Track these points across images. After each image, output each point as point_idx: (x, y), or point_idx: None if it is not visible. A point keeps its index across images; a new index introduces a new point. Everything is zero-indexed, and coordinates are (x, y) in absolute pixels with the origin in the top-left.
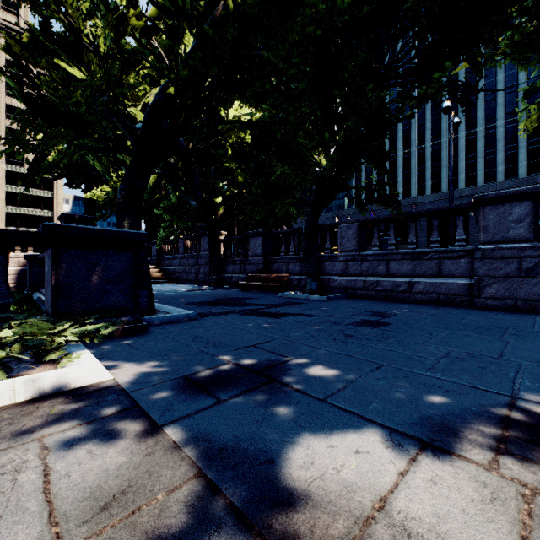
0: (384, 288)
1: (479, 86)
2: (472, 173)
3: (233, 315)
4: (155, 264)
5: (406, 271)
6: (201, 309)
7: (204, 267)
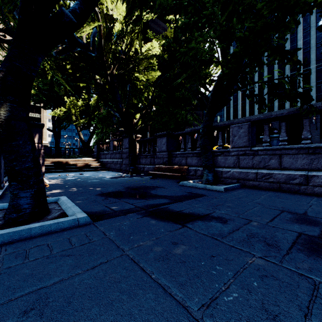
0: (277, 180)
1: (312, 38)
2: None
3: (132, 218)
4: (95, 158)
5: (301, 164)
6: (105, 203)
7: (125, 159)
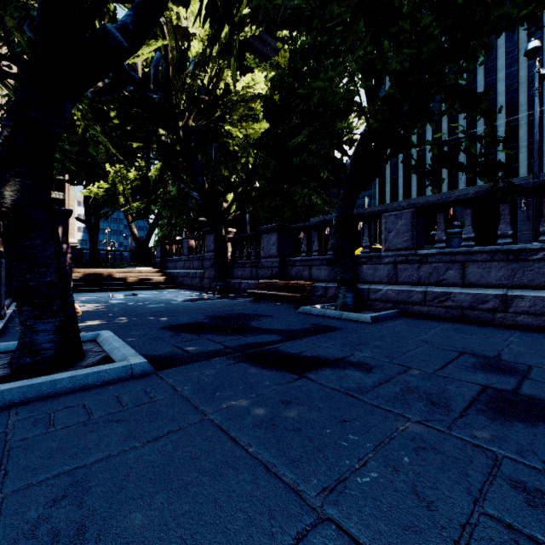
0: (457, 303)
1: (522, 67)
2: (513, 165)
3: (219, 365)
4: (159, 267)
5: (496, 278)
6: (174, 342)
7: (209, 270)
